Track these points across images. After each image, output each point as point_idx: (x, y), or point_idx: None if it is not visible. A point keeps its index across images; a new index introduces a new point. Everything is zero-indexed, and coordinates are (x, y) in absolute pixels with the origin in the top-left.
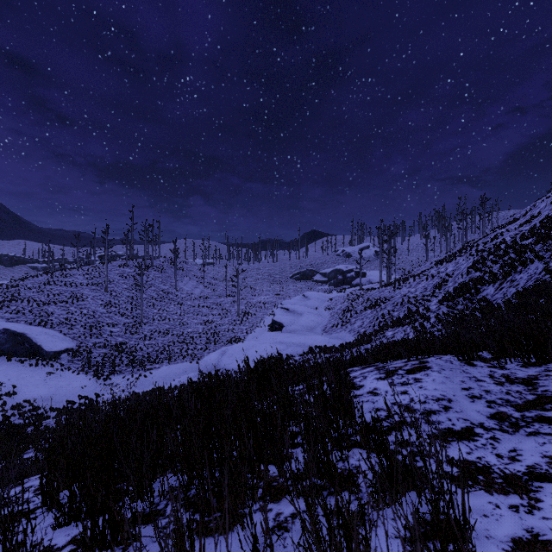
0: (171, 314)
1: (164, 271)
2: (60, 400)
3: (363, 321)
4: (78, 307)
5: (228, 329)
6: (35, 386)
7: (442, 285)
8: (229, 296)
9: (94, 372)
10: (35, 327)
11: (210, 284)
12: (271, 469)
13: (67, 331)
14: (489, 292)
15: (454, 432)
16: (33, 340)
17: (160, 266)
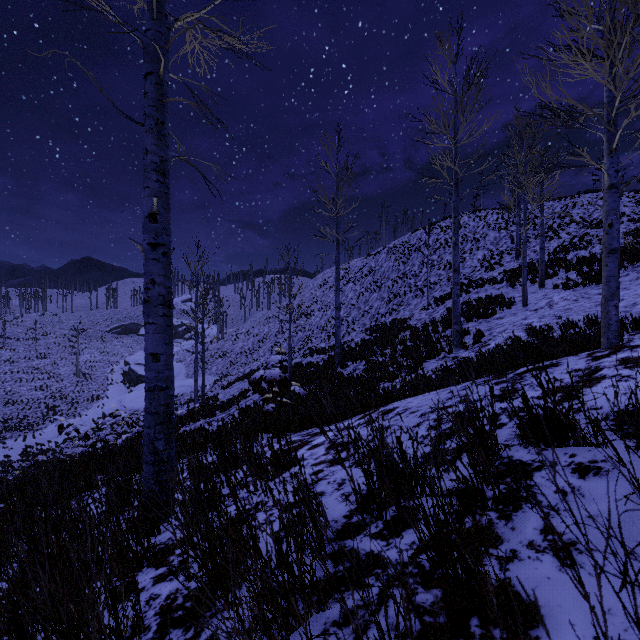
0: None
1: None
2: None
3: (218, 366)
4: None
5: (77, 390)
6: None
7: (263, 341)
8: (40, 357)
9: None
10: None
11: (5, 344)
12: None
13: None
14: (285, 346)
15: None
16: None
17: None
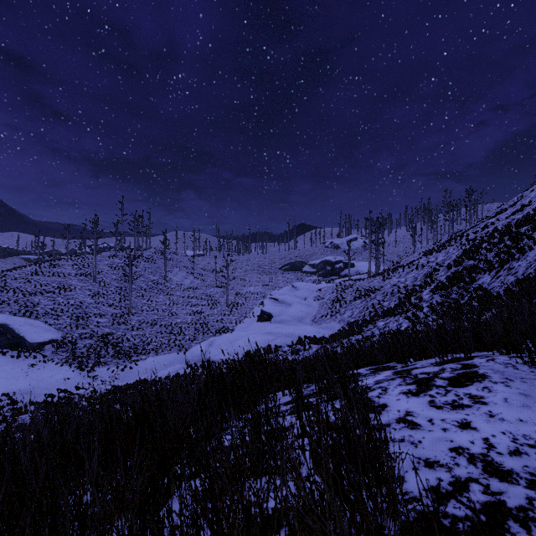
0: (160, 304)
1: (154, 262)
2: (41, 393)
3: (353, 311)
4: (66, 297)
5: (217, 319)
6: (16, 379)
7: (432, 274)
8: (219, 286)
9: (78, 363)
10: (20, 317)
11: (200, 275)
12: None
13: (53, 322)
14: (485, 281)
15: None
16: (15, 331)
17: (150, 256)
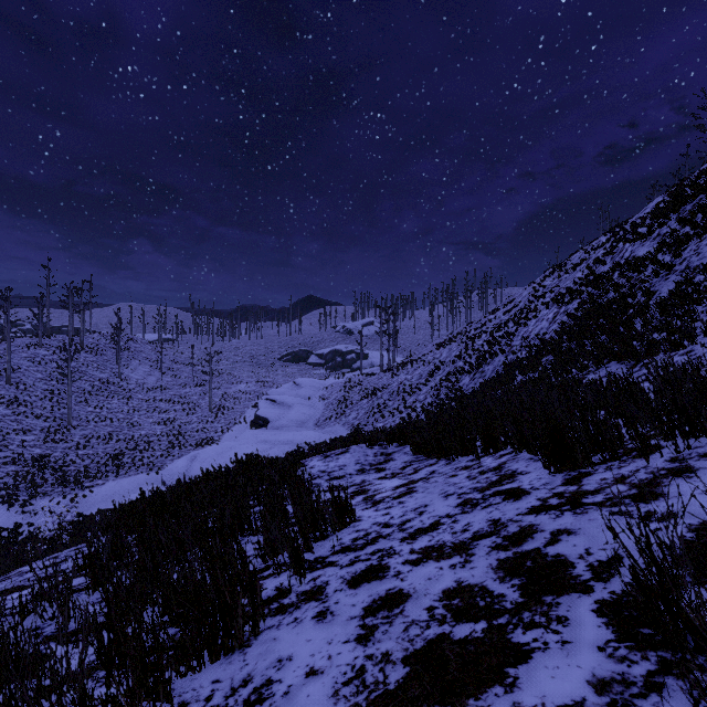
0: (114, 412)
1: (100, 352)
2: None
3: (358, 412)
4: None
5: (197, 428)
6: None
7: (434, 372)
8: (198, 385)
9: (2, 497)
10: None
11: (170, 369)
12: (251, 502)
13: None
14: (465, 382)
15: (336, 477)
16: None
17: (94, 345)
